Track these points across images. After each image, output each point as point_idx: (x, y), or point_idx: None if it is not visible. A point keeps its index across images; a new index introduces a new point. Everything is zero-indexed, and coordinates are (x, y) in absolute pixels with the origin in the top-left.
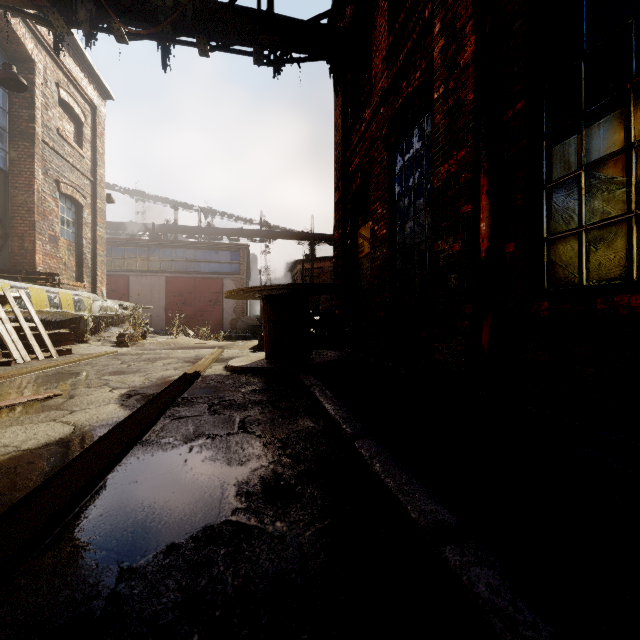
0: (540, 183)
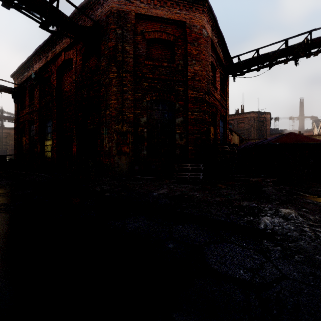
0: (45, 145)
